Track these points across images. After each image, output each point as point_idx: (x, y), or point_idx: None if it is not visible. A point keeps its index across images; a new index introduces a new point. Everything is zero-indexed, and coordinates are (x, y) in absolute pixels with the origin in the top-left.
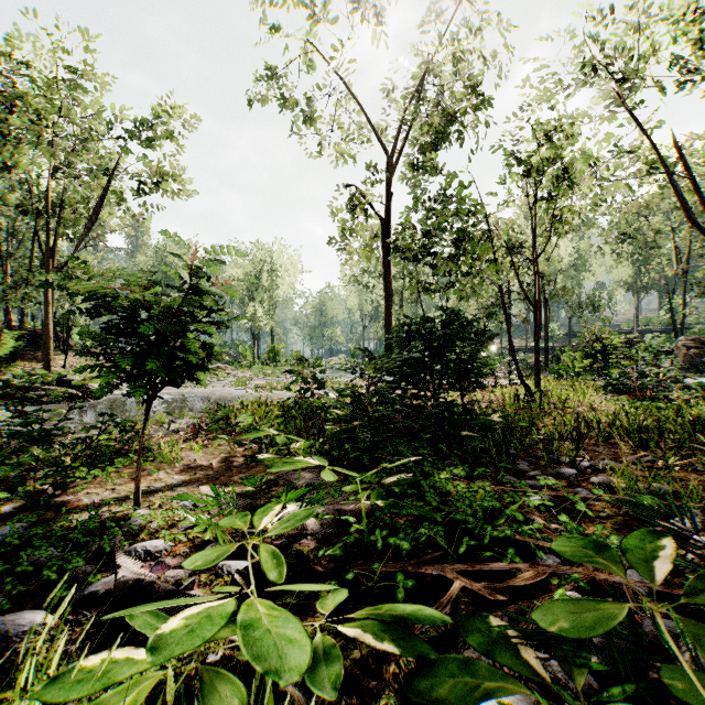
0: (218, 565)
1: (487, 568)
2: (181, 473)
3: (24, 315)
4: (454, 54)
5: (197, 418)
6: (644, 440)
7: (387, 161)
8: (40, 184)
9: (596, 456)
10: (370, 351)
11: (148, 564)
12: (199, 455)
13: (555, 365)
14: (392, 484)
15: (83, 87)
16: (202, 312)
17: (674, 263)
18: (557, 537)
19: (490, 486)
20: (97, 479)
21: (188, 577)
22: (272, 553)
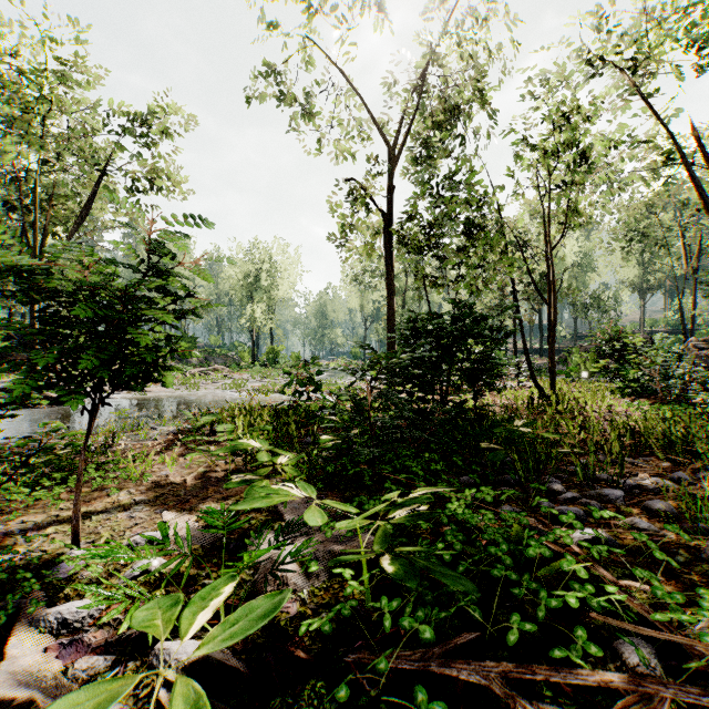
0: (155, 648)
1: (558, 679)
2: (146, 493)
3: (12, 315)
4: (460, 38)
5: (178, 424)
6: (695, 452)
7: (389, 152)
8: (27, 178)
9: (640, 472)
10: (372, 348)
11: (57, 644)
12: (172, 470)
13: (562, 366)
14: (403, 521)
15: (69, 74)
16: (168, 299)
17: (684, 262)
18: (651, 614)
19: (535, 525)
20: (42, 502)
21: (109, 669)
22: (192, 705)
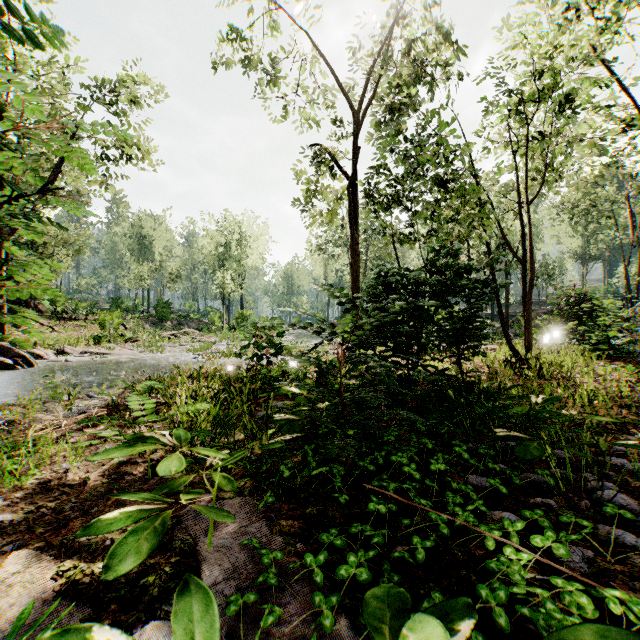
0: None
1: None
2: (16, 505)
3: None
4: None
5: (110, 394)
6: None
7: (353, 116)
8: None
9: None
10: (346, 295)
11: None
12: (73, 463)
13: (515, 330)
14: None
15: None
16: None
17: (630, 231)
18: None
19: None
20: None
21: None
22: None
